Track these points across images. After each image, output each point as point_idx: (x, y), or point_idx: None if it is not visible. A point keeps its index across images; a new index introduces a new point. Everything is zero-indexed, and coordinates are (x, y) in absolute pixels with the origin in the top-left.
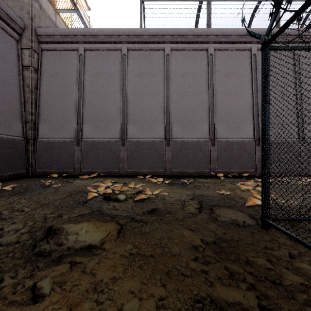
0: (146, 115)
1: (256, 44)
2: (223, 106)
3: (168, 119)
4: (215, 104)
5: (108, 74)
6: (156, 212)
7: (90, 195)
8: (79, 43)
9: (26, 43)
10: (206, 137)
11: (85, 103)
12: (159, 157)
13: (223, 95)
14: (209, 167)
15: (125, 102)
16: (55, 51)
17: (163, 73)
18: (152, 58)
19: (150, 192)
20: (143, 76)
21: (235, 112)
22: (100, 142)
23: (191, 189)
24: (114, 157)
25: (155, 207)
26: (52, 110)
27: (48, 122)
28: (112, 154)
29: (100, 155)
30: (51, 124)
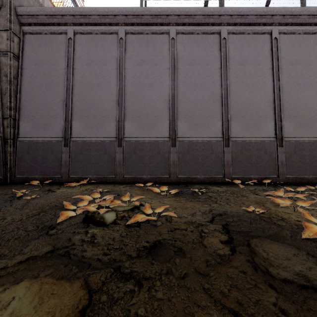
0: (147, 110)
1: (278, 27)
2: (238, 99)
3: (173, 115)
4: (229, 97)
5: (102, 62)
6: (158, 252)
7: (63, 215)
8: (68, 25)
9: (4, 24)
10: (219, 136)
11: (74, 96)
12: (162, 160)
13: (239, 86)
14: (222, 172)
15: (122, 94)
16: (39, 35)
17: (167, 60)
18: (155, 43)
19: (151, 210)
20: (143, 64)
21: (253, 107)
22: (92, 142)
23: (206, 202)
24: (109, 160)
25: (158, 239)
26: (35, 104)
27: (31, 119)
28: (107, 156)
29: (92, 158)
30: (34, 121)
